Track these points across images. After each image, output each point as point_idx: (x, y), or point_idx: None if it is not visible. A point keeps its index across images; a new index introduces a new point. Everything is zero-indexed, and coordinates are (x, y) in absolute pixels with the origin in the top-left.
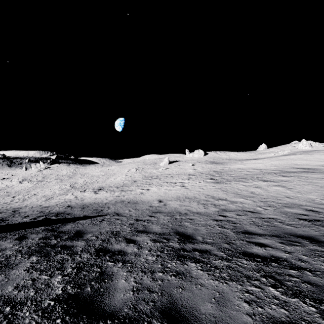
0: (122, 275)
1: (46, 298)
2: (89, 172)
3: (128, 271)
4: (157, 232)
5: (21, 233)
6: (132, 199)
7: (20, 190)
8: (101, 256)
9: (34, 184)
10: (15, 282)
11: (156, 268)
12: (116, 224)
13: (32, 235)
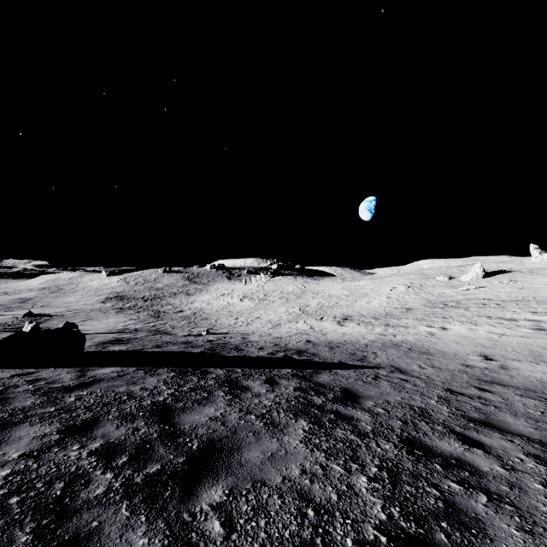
0: (509, 532)
1: (364, 519)
2: (325, 290)
3: (522, 529)
4: (530, 437)
5: (267, 374)
6: (415, 344)
7: (242, 310)
8: (421, 458)
9: (255, 303)
10: (298, 460)
11: None
12: (409, 391)
13: (282, 381)
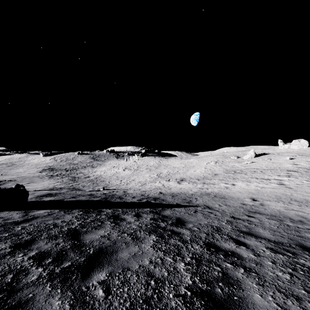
0: (252, 286)
1: (180, 284)
2: (171, 164)
3: (258, 284)
4: (270, 239)
5: (136, 211)
6: (218, 193)
7: (124, 176)
8: (213, 252)
9: (132, 171)
10: (148, 256)
11: (300, 294)
12: (212, 218)
13: (144, 214)
